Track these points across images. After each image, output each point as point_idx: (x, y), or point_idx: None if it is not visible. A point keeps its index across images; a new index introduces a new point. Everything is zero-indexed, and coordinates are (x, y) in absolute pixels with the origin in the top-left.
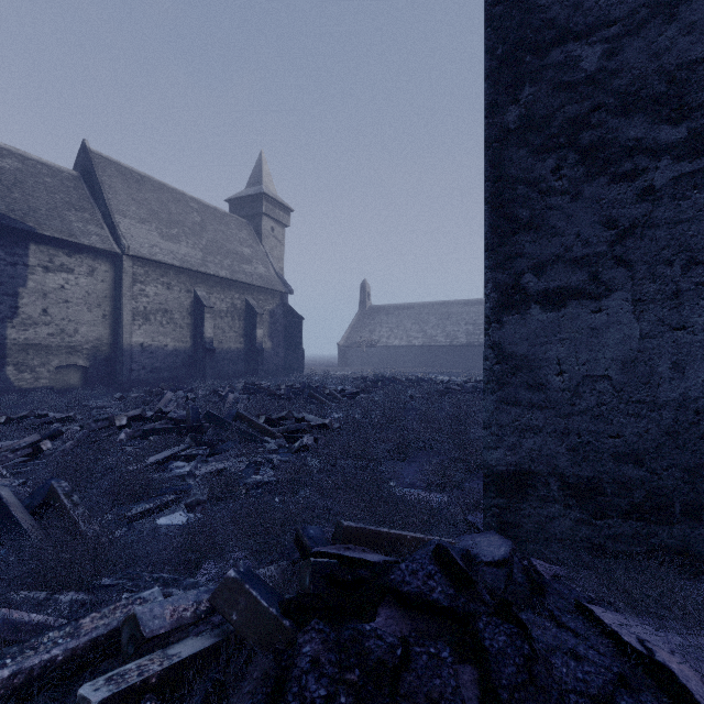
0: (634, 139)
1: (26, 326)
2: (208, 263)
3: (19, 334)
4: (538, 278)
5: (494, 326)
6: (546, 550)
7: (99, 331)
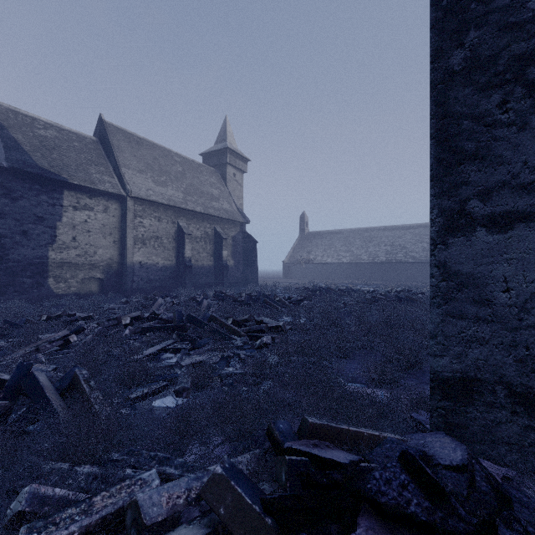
0: None
1: (62, 249)
2: (187, 201)
3: (57, 255)
4: (484, 204)
5: (439, 247)
6: (492, 451)
7: (111, 253)
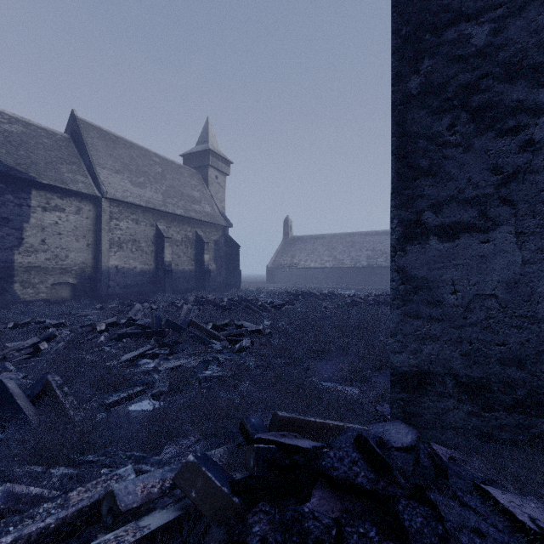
0: (516, 100)
1: (29, 252)
2: (167, 204)
3: (23, 259)
4: (436, 215)
5: (399, 253)
6: (442, 436)
7: (84, 256)
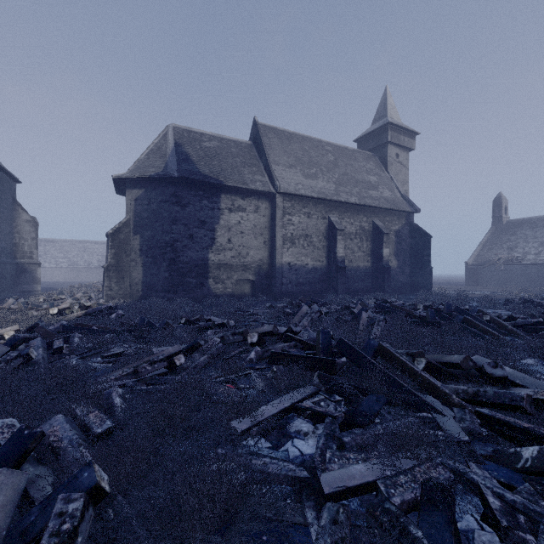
0: None
1: (219, 251)
2: (339, 192)
3: (215, 257)
4: None
5: None
6: None
7: (261, 254)
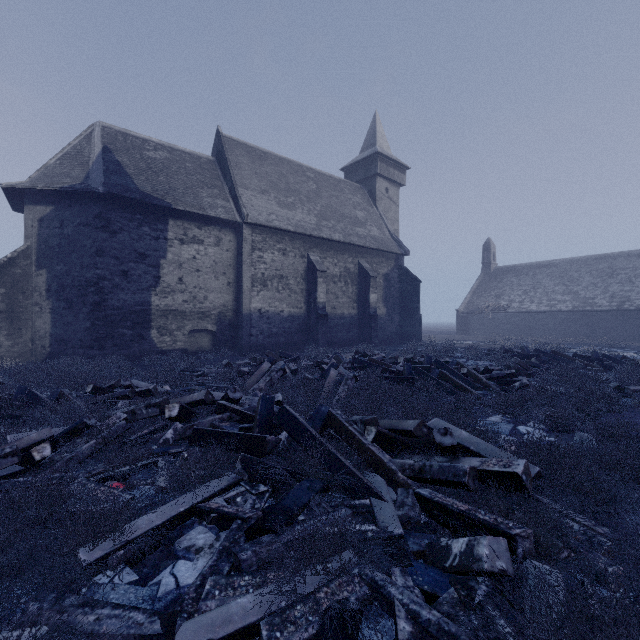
0: None
1: (166, 293)
2: (321, 227)
3: (160, 301)
4: None
5: None
6: None
7: (224, 298)
